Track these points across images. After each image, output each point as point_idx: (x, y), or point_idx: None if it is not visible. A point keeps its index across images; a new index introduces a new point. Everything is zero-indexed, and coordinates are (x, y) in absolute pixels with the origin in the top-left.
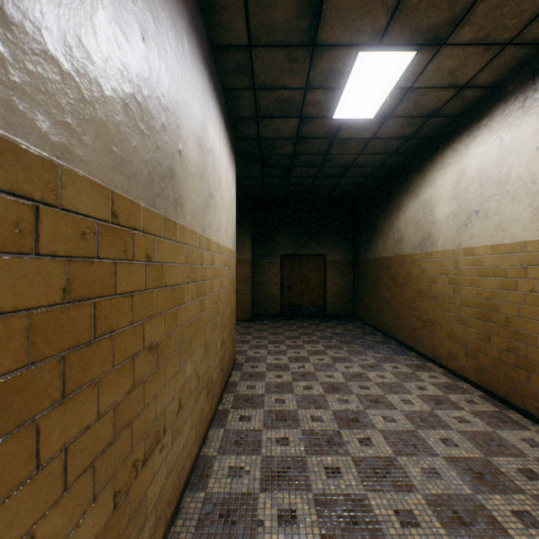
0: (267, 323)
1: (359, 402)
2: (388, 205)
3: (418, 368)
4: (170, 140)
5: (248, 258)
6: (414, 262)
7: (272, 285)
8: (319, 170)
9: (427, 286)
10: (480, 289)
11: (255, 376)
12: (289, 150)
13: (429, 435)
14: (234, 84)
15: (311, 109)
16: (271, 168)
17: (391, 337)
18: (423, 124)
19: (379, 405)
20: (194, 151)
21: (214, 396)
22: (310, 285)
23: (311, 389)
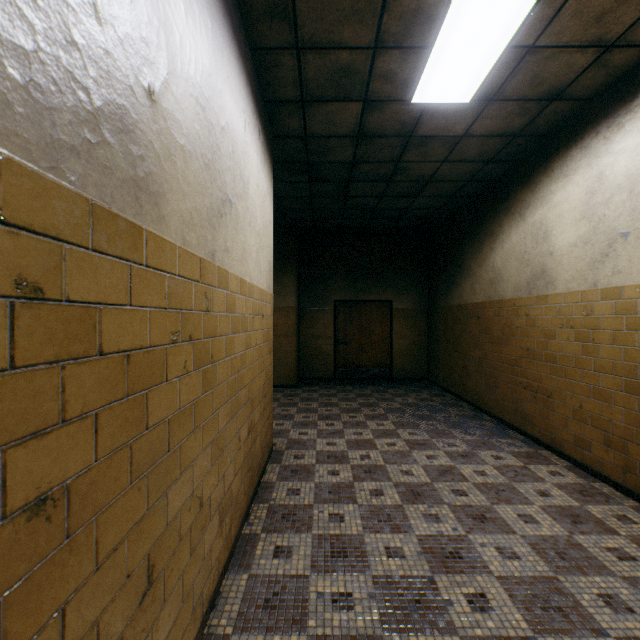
0: (317, 390)
1: (455, 519)
2: (478, 233)
3: (529, 459)
4: (118, 52)
5: (292, 304)
6: (519, 309)
7: (323, 340)
8: (387, 187)
9: (539, 343)
10: (631, 348)
11: (300, 472)
12: (347, 155)
13: (580, 588)
14: (267, 40)
15: (381, 85)
16: (322, 184)
17: (482, 410)
18: (539, 112)
19: (487, 525)
20: (190, 111)
21: (234, 517)
22: (372, 339)
23: (381, 495)
